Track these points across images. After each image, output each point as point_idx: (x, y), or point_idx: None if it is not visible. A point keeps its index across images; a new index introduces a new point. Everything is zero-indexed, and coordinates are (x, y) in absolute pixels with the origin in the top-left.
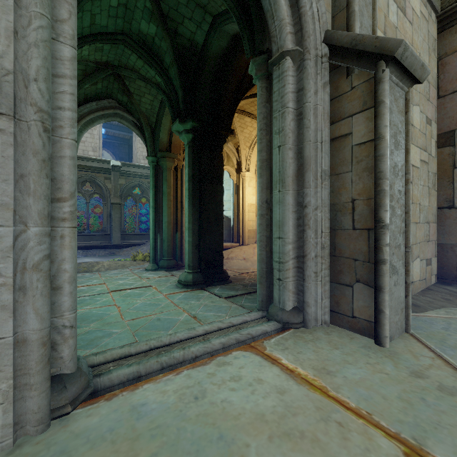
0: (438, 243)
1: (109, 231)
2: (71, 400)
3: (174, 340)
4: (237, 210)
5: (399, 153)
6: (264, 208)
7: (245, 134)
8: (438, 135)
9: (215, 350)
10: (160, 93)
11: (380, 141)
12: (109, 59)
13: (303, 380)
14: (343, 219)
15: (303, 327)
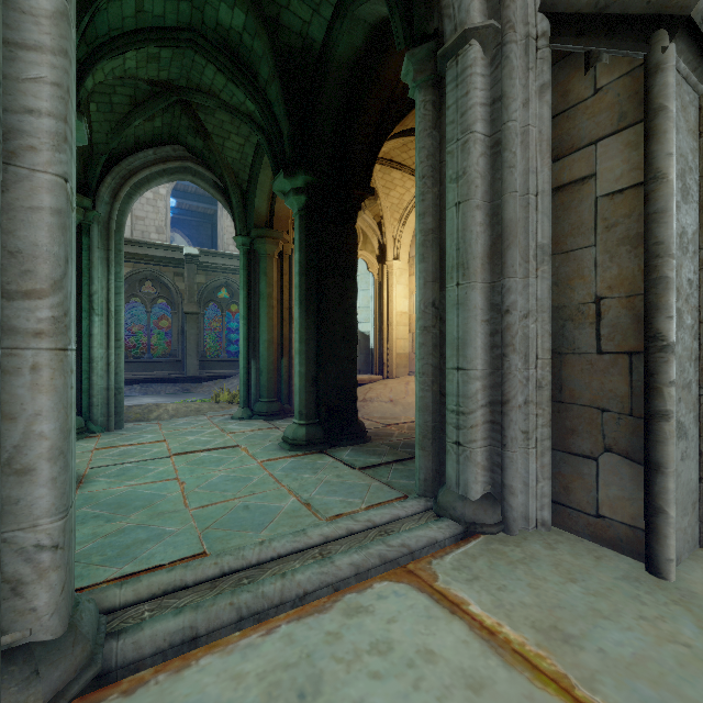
0: None
1: (181, 356)
2: (48, 700)
3: (267, 557)
4: (379, 322)
5: (689, 209)
6: (429, 315)
7: (393, 199)
8: None
9: (341, 579)
10: (253, 129)
11: (657, 184)
12: (171, 76)
13: (516, 656)
14: (577, 334)
15: (502, 531)
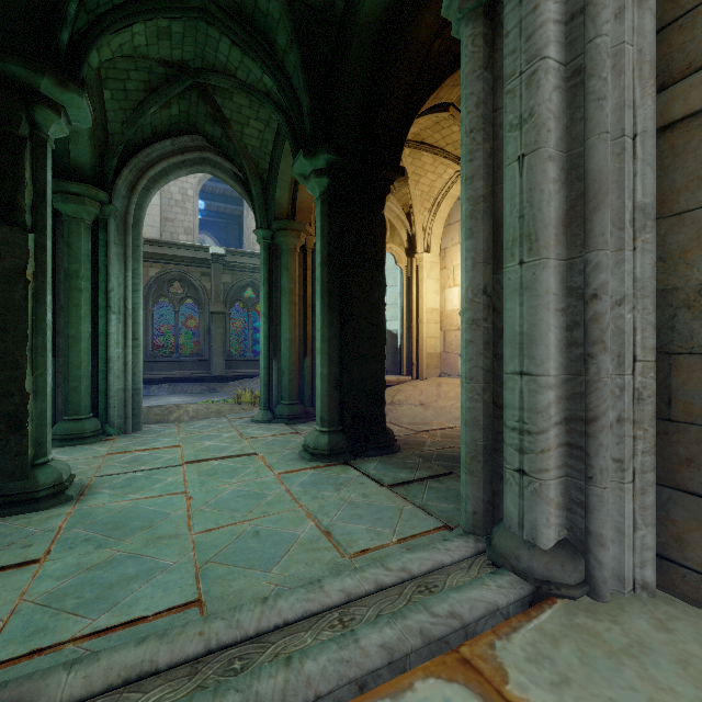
0: None
1: (208, 355)
2: None
3: (269, 625)
4: (408, 319)
5: None
6: (479, 305)
7: (423, 187)
8: None
9: (368, 671)
10: (272, 109)
11: None
12: (185, 56)
13: None
14: (697, 327)
15: (585, 594)
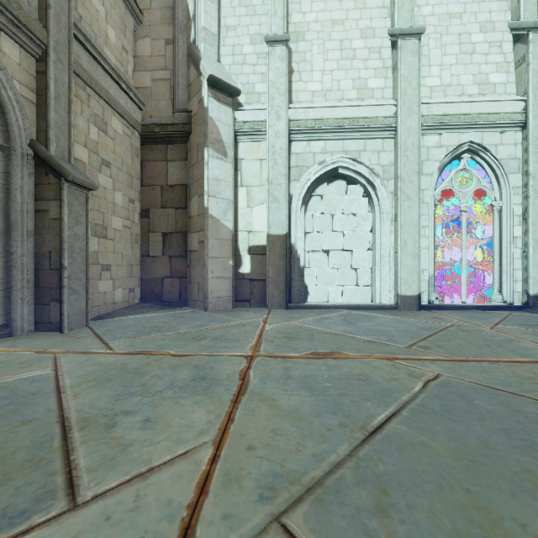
0: (142, 278)
1: None
2: None
3: None
4: None
5: (80, 227)
6: None
7: None
8: (143, 209)
9: None
10: None
11: (62, 221)
12: None
13: None
14: (44, 263)
15: (10, 336)
